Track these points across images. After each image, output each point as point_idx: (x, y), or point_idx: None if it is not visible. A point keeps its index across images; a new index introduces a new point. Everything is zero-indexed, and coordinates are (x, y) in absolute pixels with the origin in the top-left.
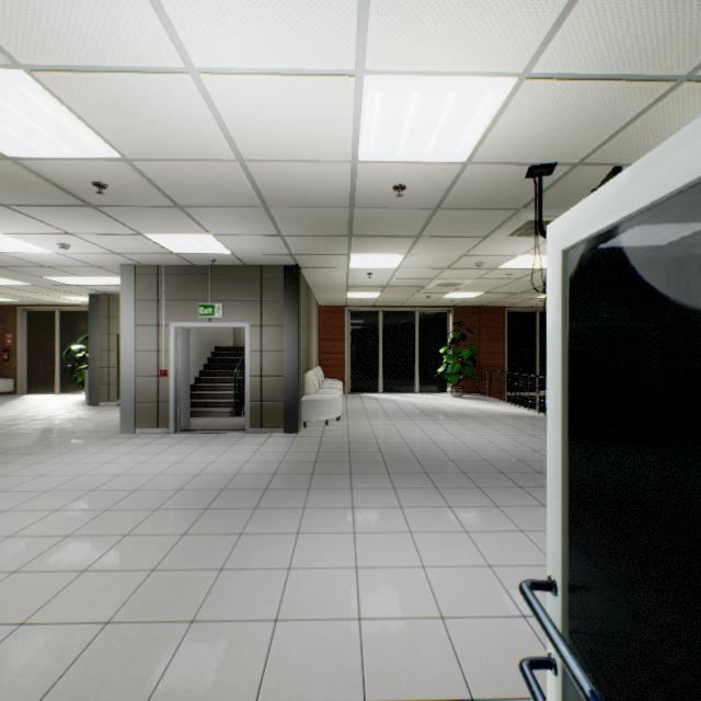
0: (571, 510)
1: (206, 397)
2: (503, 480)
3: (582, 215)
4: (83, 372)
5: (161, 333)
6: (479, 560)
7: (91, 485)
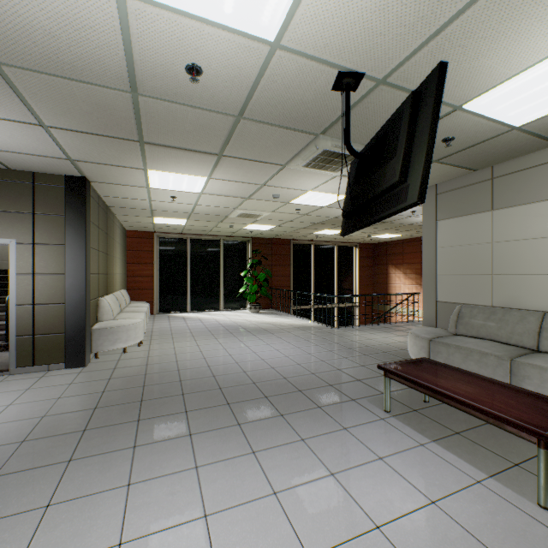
0: None
1: None
2: (303, 400)
3: None
4: None
5: None
6: None
7: None
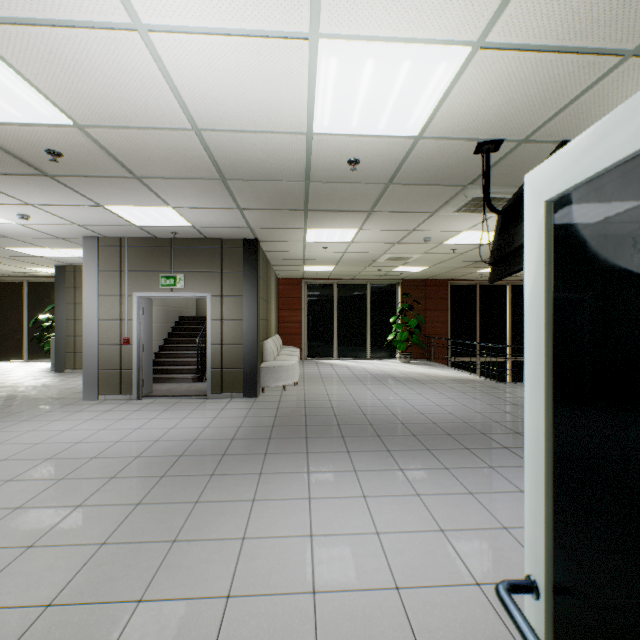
0: (557, 503)
1: (169, 364)
2: (450, 442)
3: (576, 154)
4: (50, 341)
5: (124, 303)
6: (431, 524)
7: (48, 453)
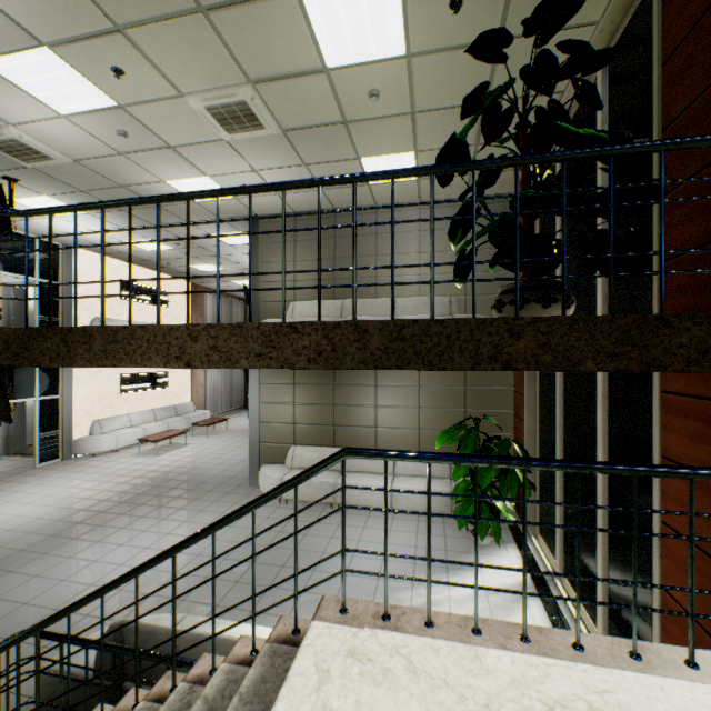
0: None
1: None
2: None
3: None
4: None
5: None
6: None
7: None
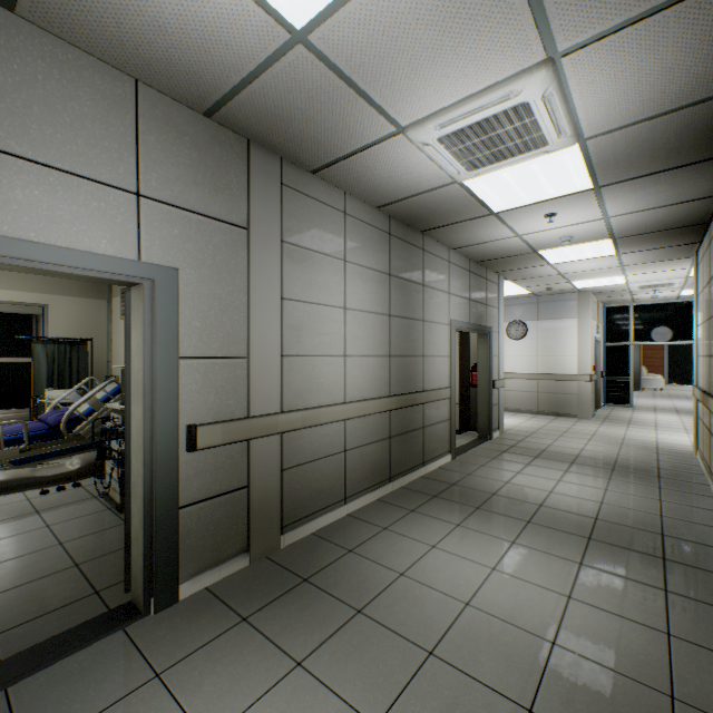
0: None
1: None
2: None
3: None
4: None
5: None
6: None
7: None
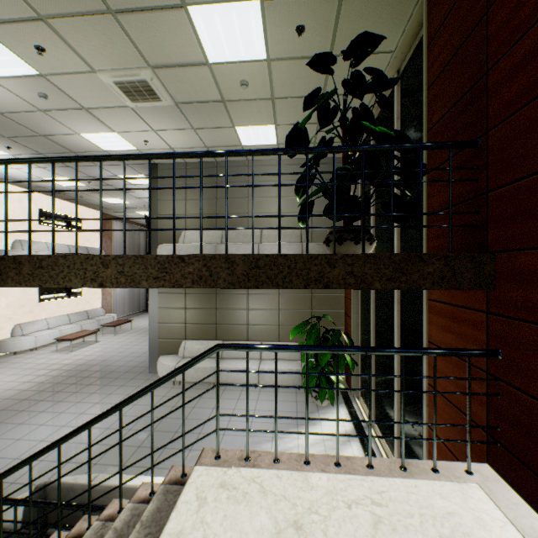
0: None
1: None
2: None
3: None
4: None
5: None
6: None
7: None
